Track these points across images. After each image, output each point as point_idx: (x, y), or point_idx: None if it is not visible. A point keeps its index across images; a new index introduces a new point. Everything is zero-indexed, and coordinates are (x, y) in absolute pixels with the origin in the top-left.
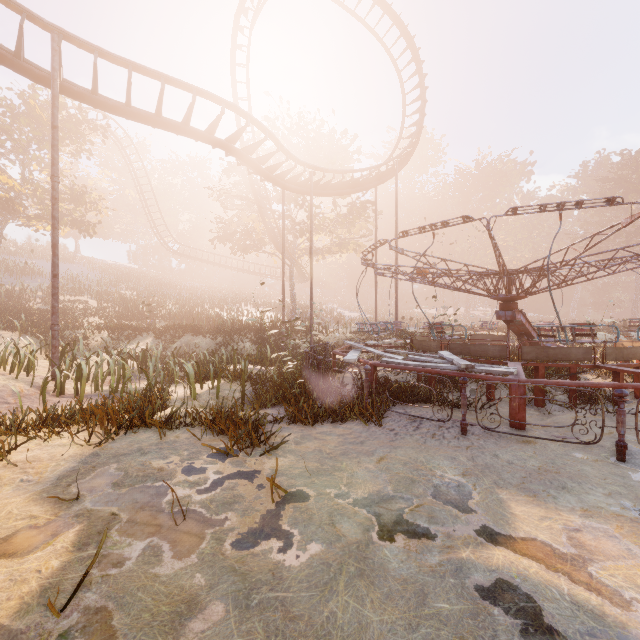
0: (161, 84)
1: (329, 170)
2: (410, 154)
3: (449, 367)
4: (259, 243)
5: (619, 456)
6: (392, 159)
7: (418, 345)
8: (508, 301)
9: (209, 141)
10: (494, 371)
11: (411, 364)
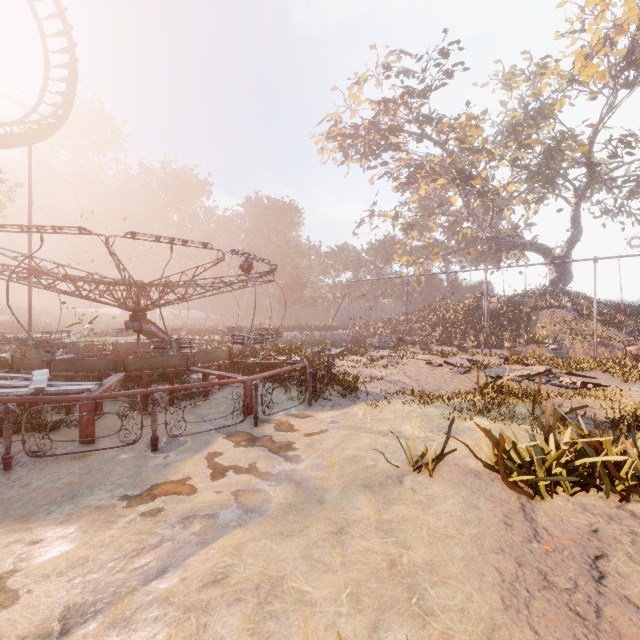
0: None
1: None
2: (55, 127)
3: (20, 392)
4: None
5: (153, 448)
6: (22, 123)
7: (19, 363)
8: (137, 312)
9: None
10: (72, 390)
11: None
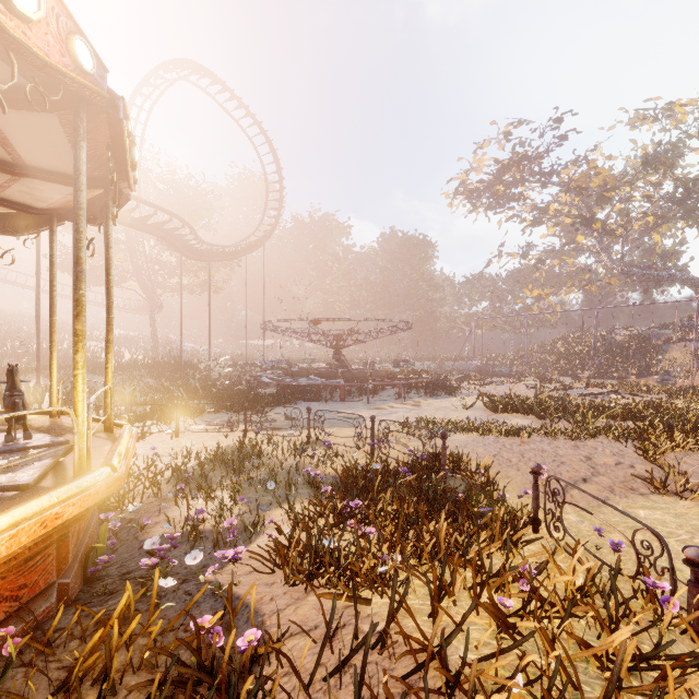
0: (138, 204)
1: (221, 246)
2: (272, 232)
3: (318, 382)
4: (120, 279)
5: (368, 403)
6: (261, 237)
7: (296, 374)
8: (337, 350)
9: (155, 234)
10: (334, 382)
11: (302, 382)
